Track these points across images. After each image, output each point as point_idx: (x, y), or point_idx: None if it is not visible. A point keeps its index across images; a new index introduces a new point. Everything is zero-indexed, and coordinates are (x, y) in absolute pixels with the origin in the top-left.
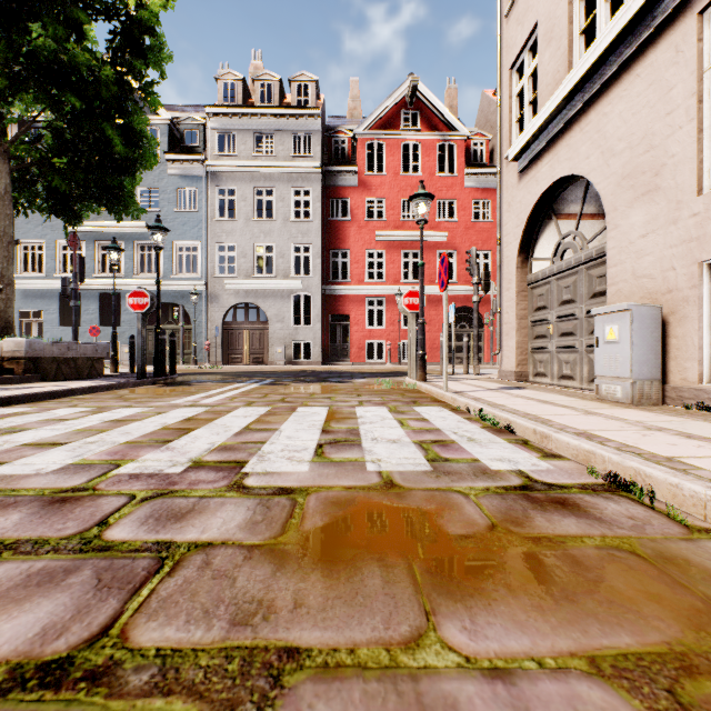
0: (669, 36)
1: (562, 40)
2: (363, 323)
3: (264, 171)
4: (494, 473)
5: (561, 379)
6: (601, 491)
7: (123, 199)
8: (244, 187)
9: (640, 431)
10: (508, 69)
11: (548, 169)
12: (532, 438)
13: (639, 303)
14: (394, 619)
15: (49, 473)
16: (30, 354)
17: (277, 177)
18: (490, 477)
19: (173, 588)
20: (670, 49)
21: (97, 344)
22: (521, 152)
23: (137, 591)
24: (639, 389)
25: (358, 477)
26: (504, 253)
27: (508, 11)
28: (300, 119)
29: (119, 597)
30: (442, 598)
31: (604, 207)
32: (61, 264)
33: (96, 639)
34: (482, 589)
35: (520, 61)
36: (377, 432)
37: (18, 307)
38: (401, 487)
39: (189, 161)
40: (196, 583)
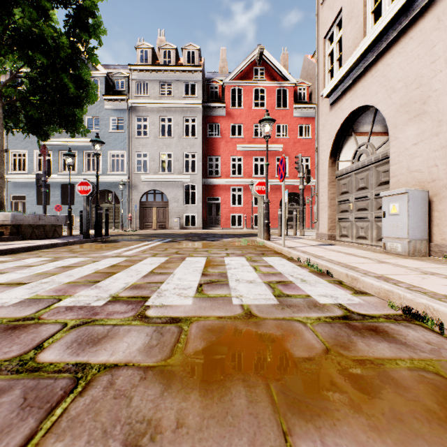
0: (433, 10)
1: (359, 17)
2: (229, 203)
3: (166, 106)
4: (322, 306)
5: (358, 239)
6: (401, 320)
7: (75, 123)
8: (153, 116)
9: (419, 275)
10: (322, 38)
11: (349, 102)
12: (345, 279)
13: (413, 189)
14: (258, 440)
15: (10, 306)
16: (14, 223)
17: (174, 110)
18: (320, 309)
19: (82, 407)
20: (434, 19)
21: (58, 216)
22: (332, 91)
23: (52, 410)
24: (413, 245)
25: (226, 309)
26: (320, 157)
27: (323, 1)
28: (189, 73)
29: (37, 416)
30: (295, 417)
31: (388, 125)
32: (37, 166)
33: None
34: (327, 409)
35: (331, 33)
36: (239, 275)
37: (10, 192)
38: (257, 317)
39: (118, 100)
40: (100, 403)
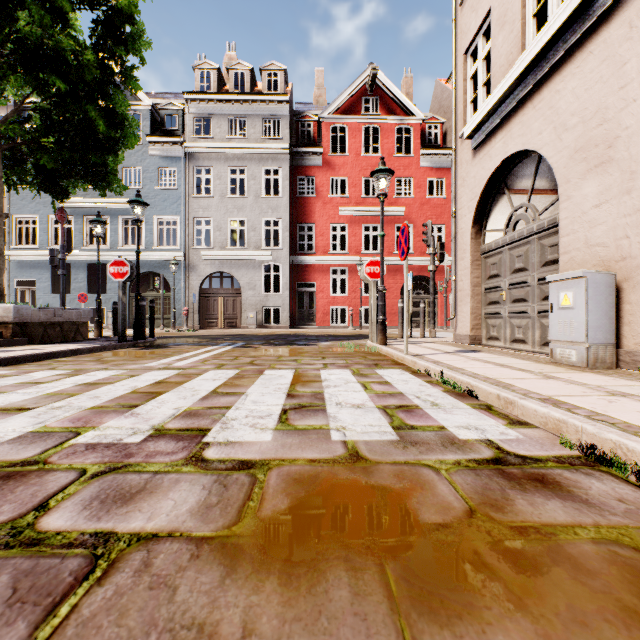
0: (622, 12)
1: (515, 23)
2: (328, 291)
3: (238, 152)
4: (463, 443)
5: (513, 342)
6: (579, 465)
7: (107, 176)
8: (219, 166)
9: (604, 397)
10: (462, 53)
11: (501, 145)
12: (496, 403)
13: (594, 270)
14: None
15: (4, 443)
16: (18, 319)
17: (249, 157)
18: (459, 447)
19: (100, 603)
20: (624, 25)
21: (81, 310)
22: (475, 130)
23: (54, 608)
24: (594, 353)
25: (322, 447)
26: (459, 225)
27: None
28: (270, 104)
29: (30, 618)
30: (424, 620)
31: (557, 179)
32: (53, 237)
33: None
34: (471, 606)
35: (474, 46)
36: (341, 396)
37: (13, 276)
38: (367, 460)
39: (169, 143)
40: (128, 596)
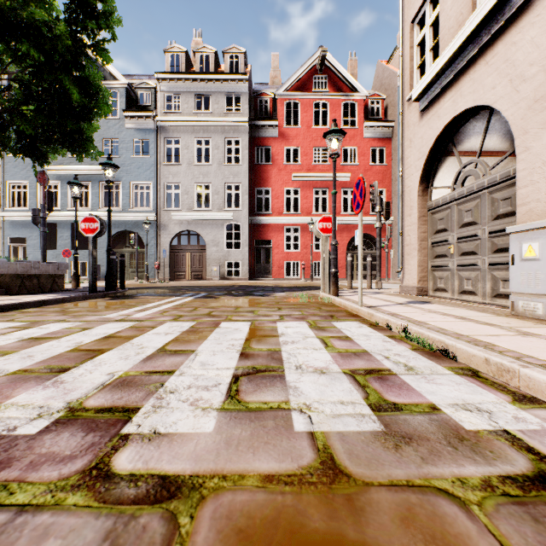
0: None
1: None
2: (282, 247)
3: (203, 125)
4: (476, 440)
5: (462, 294)
6: None
7: (83, 142)
8: (187, 137)
9: None
10: (409, 22)
11: (450, 104)
12: (483, 368)
13: None
14: None
15: None
16: None
17: (213, 129)
18: (474, 448)
19: None
20: None
21: (58, 263)
22: (424, 92)
23: None
24: None
25: (282, 447)
26: (406, 184)
27: None
28: (231, 83)
29: None
30: None
31: (513, 131)
32: (41, 200)
33: None
34: None
35: (421, 14)
36: (300, 356)
37: (7, 234)
38: (350, 477)
39: (143, 117)
40: None
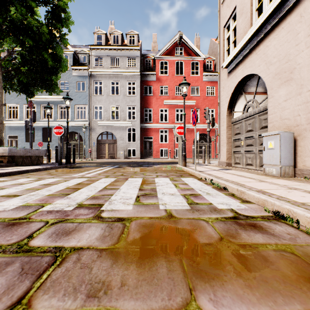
0: (297, 9)
1: (247, 13)
2: (158, 141)
3: (115, 74)
4: (220, 210)
5: (247, 165)
6: (272, 219)
7: (52, 85)
8: (106, 81)
9: (286, 190)
10: (223, 27)
11: (241, 71)
12: (236, 193)
13: (283, 131)
14: (173, 293)
15: (9, 210)
16: (10, 154)
17: (120, 76)
18: (218, 212)
19: (59, 274)
20: (297, 15)
21: (40, 150)
22: (229, 64)
23: (40, 276)
24: (283, 170)
25: (155, 212)
26: (221, 109)
27: (223, 1)
28: (130, 51)
29: (31, 279)
30: (198, 280)
31: (267, 88)
32: (26, 115)
33: (13, 306)
34: (218, 275)
35: (228, 24)
36: (164, 190)
37: (7, 133)
38: (176, 217)
39: (82, 69)
40: (71, 271)
